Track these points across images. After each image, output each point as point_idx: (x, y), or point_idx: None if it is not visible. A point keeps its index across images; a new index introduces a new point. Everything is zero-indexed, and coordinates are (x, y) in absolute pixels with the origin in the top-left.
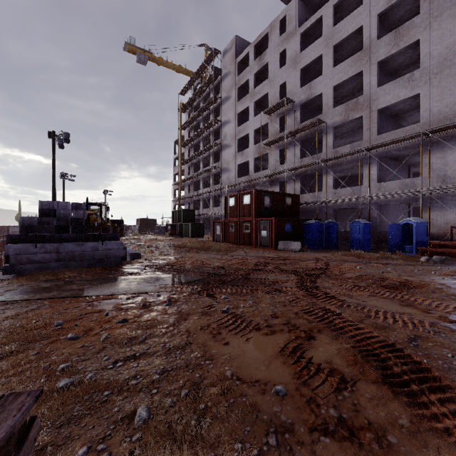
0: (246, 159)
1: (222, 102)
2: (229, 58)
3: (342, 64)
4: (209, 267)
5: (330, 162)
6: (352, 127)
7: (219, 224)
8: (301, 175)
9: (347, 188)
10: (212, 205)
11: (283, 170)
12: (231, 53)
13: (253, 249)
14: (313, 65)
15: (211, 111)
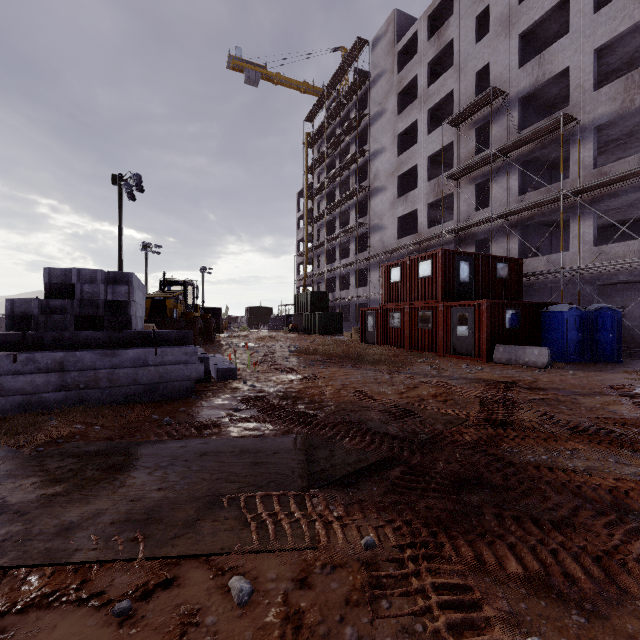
0: (412, 207)
1: (371, 121)
2: (383, 49)
3: (616, 1)
4: (379, 410)
5: (587, 195)
6: (631, 125)
7: (371, 314)
8: (521, 225)
9: (629, 242)
10: (355, 285)
11: (487, 217)
12: (386, 41)
13: (440, 358)
14: (545, 23)
15: (353, 139)
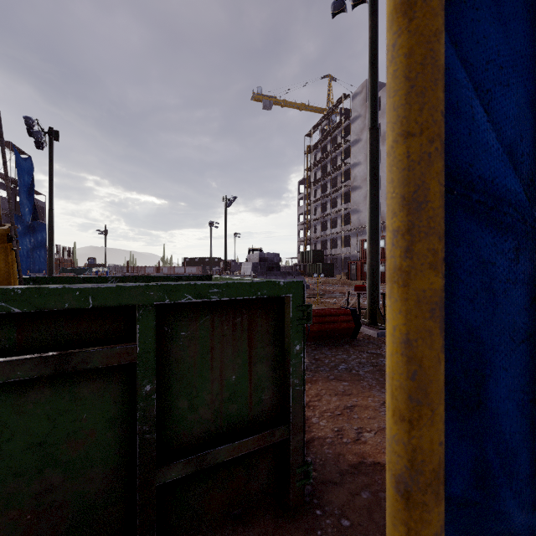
0: None
1: (352, 144)
2: (359, 102)
3: None
4: None
5: None
6: None
7: (353, 265)
8: None
9: None
10: (341, 245)
11: None
12: (361, 97)
13: None
14: None
15: (339, 153)
